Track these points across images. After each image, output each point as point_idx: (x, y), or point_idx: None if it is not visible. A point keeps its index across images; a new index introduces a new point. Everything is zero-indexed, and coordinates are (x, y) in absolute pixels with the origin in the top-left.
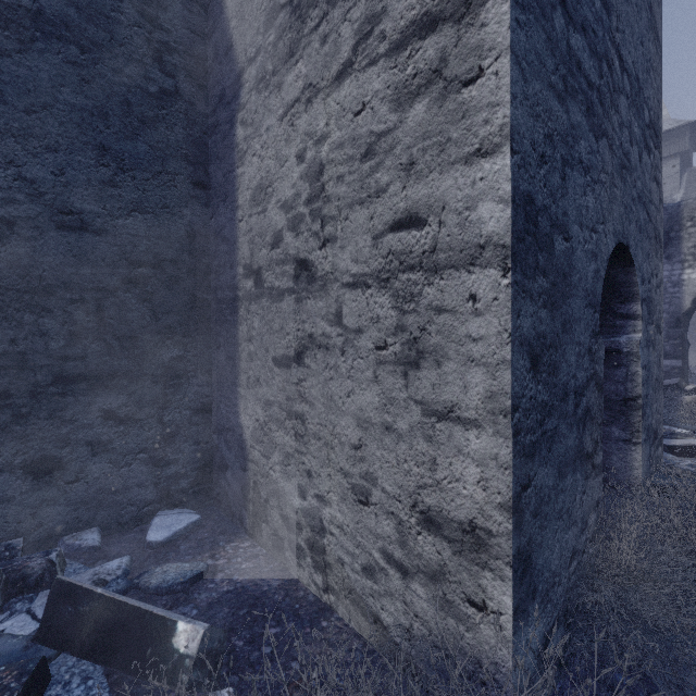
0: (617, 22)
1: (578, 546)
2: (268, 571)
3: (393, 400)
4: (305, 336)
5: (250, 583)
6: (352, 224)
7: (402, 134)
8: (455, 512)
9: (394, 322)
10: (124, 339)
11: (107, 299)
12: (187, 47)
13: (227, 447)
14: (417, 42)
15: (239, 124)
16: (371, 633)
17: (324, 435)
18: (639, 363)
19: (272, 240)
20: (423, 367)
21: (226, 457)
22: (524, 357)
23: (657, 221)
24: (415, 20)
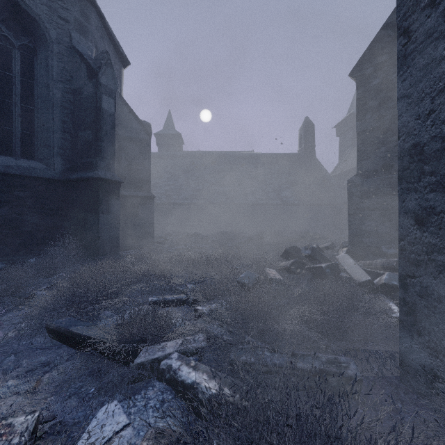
0: None
1: None
2: None
3: None
4: None
5: None
6: None
7: None
8: None
9: None
10: None
11: None
12: None
13: None
14: None
15: None
16: None
17: None
18: None
19: None
20: None
21: None
22: (409, 219)
23: None
24: None
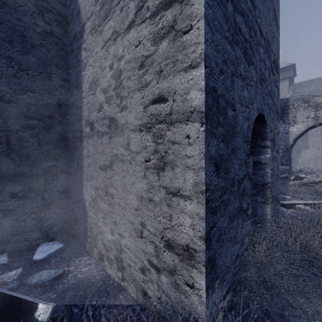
0: (258, 13)
1: (239, 253)
2: (95, 271)
3: (152, 186)
4: (113, 155)
5: (85, 278)
6: (134, 100)
7: (157, 56)
8: (180, 241)
9: (153, 148)
10: (22, 156)
11: (12, 136)
12: (57, 10)
13: (78, 210)
14: (163, 12)
15: (83, 50)
16: (143, 300)
17: (122, 204)
18: (269, 168)
19: (98, 108)
20: (166, 170)
21: (77, 215)
22: (212, 165)
23: (277, 105)
24: (162, 1)
